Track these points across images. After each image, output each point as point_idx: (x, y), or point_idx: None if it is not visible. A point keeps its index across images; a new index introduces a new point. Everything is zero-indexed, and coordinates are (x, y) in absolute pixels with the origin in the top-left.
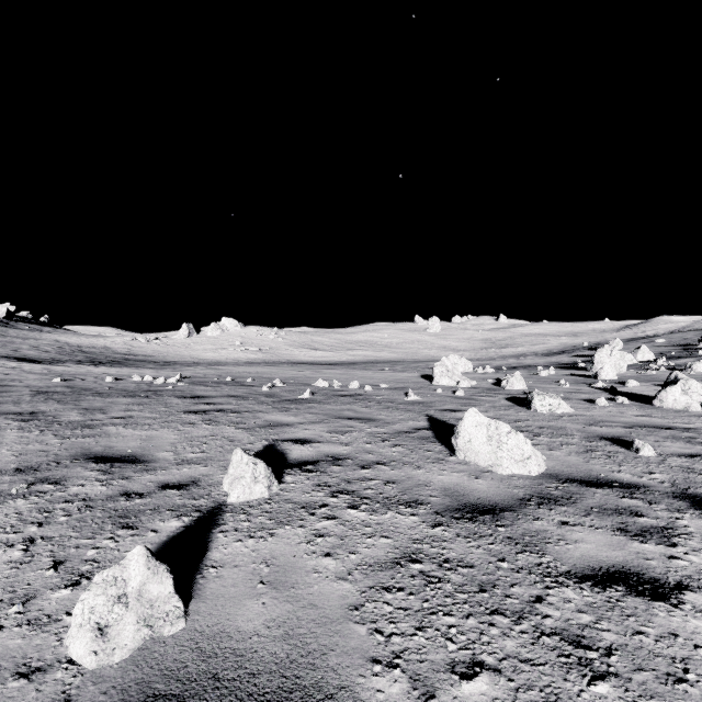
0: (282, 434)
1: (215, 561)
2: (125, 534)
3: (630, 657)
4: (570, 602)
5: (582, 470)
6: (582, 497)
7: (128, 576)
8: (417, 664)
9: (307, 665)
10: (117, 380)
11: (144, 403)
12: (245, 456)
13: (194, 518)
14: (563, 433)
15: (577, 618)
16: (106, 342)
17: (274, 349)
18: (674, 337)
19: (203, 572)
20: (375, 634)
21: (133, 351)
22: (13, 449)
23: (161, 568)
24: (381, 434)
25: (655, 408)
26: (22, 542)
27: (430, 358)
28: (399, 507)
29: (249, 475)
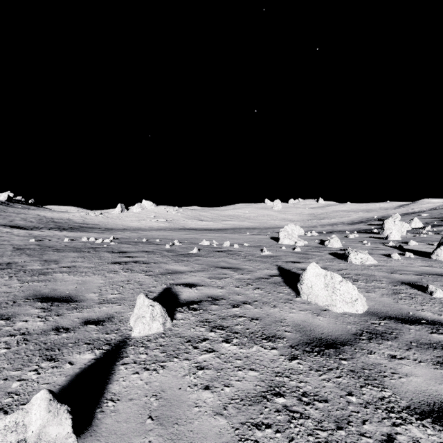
0: (176, 280)
1: (114, 393)
2: (47, 366)
3: None
4: (419, 442)
5: (395, 308)
6: (401, 332)
7: (29, 420)
8: None
9: None
10: (72, 240)
11: (85, 256)
12: (146, 300)
13: (104, 351)
14: (374, 279)
15: None
16: (69, 216)
17: (175, 220)
18: (433, 212)
19: (102, 405)
20: None
21: (86, 221)
22: None
23: (62, 409)
24: (246, 280)
25: (433, 260)
26: None
27: (275, 226)
28: (262, 341)
29: (148, 315)
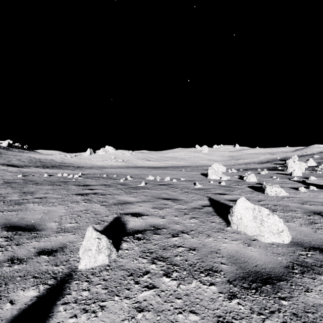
0: (126, 209)
1: None
2: None
3: None
4: None
5: (316, 238)
6: None
7: None
8: None
9: None
10: (50, 175)
11: (56, 188)
12: (94, 233)
13: (48, 286)
14: (289, 209)
15: None
16: (52, 157)
17: (130, 160)
18: None
19: None
20: None
21: (64, 161)
22: None
23: None
24: (183, 210)
25: None
26: None
27: (203, 164)
28: (201, 275)
29: (94, 248)
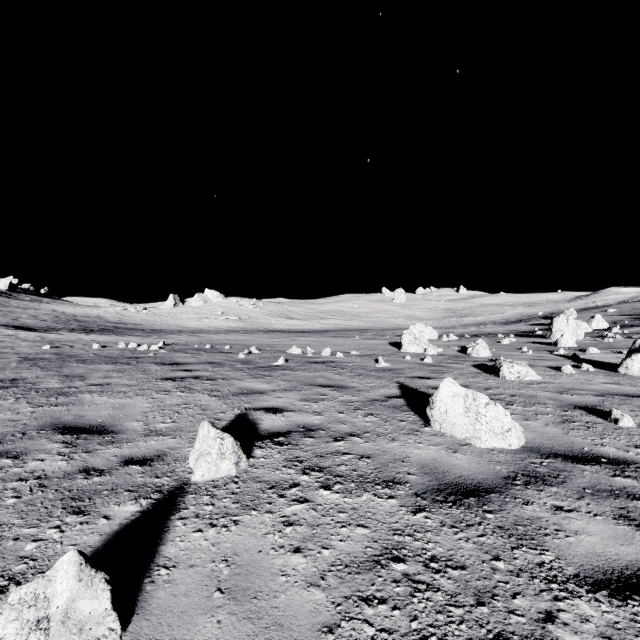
0: (255, 403)
1: (168, 558)
2: (74, 522)
3: None
4: (589, 622)
5: (564, 442)
6: (571, 475)
7: (53, 592)
8: None
9: None
10: (104, 347)
11: (124, 369)
12: (212, 430)
13: (153, 500)
14: (535, 402)
15: None
16: (99, 312)
17: (253, 318)
18: (624, 307)
19: (153, 574)
20: None
21: (123, 320)
22: None
23: (97, 578)
24: (353, 403)
25: (621, 375)
26: None
27: (396, 326)
28: (376, 487)
29: (215, 451)
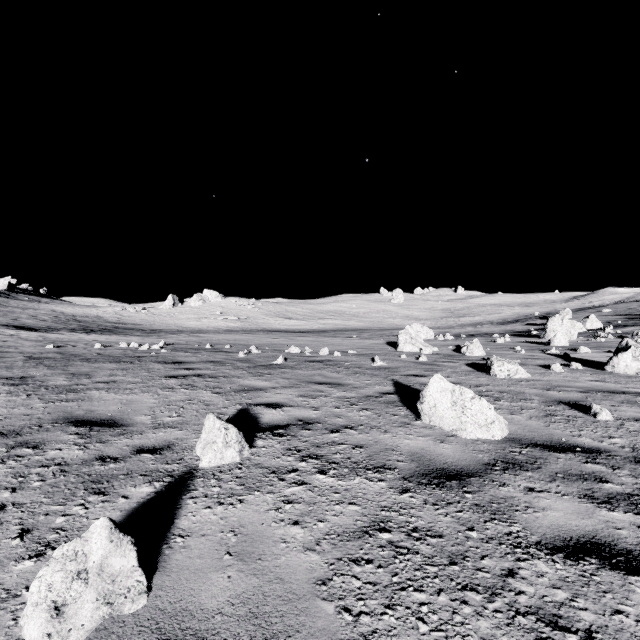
0: (255, 399)
1: (183, 529)
2: (96, 500)
3: None
4: (544, 577)
5: (544, 434)
6: (546, 462)
7: (90, 550)
8: None
9: None
10: (106, 346)
11: (128, 368)
12: (217, 422)
13: (165, 483)
14: (522, 398)
15: (552, 594)
16: (99, 312)
17: (252, 318)
18: (619, 307)
19: (170, 541)
20: (343, 613)
21: (122, 320)
22: None
23: (125, 540)
24: (349, 399)
25: (607, 373)
26: None
27: (394, 326)
28: (367, 472)
29: (221, 440)
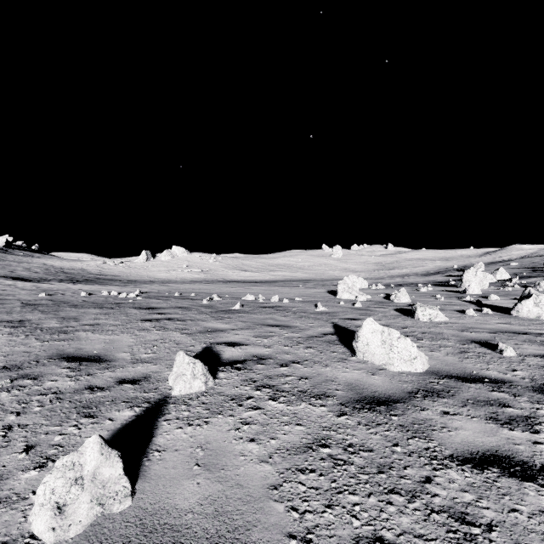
0: (217, 338)
1: (159, 445)
2: (87, 422)
3: (508, 533)
4: (455, 483)
5: (458, 367)
6: (459, 390)
7: (84, 461)
8: (327, 539)
9: (233, 540)
10: (90, 294)
11: (109, 313)
12: (186, 357)
13: (144, 408)
14: (441, 338)
15: (461, 496)
16: (83, 265)
17: (213, 270)
18: (524, 261)
19: (149, 455)
20: (291, 511)
21: (103, 272)
22: (3, 350)
23: (113, 454)
24: (296, 338)
25: (513, 317)
26: (2, 429)
27: (334, 277)
28: (311, 399)
29: (189, 373)
